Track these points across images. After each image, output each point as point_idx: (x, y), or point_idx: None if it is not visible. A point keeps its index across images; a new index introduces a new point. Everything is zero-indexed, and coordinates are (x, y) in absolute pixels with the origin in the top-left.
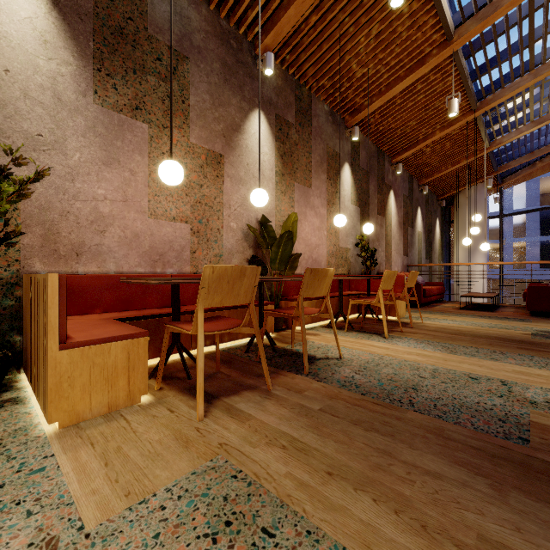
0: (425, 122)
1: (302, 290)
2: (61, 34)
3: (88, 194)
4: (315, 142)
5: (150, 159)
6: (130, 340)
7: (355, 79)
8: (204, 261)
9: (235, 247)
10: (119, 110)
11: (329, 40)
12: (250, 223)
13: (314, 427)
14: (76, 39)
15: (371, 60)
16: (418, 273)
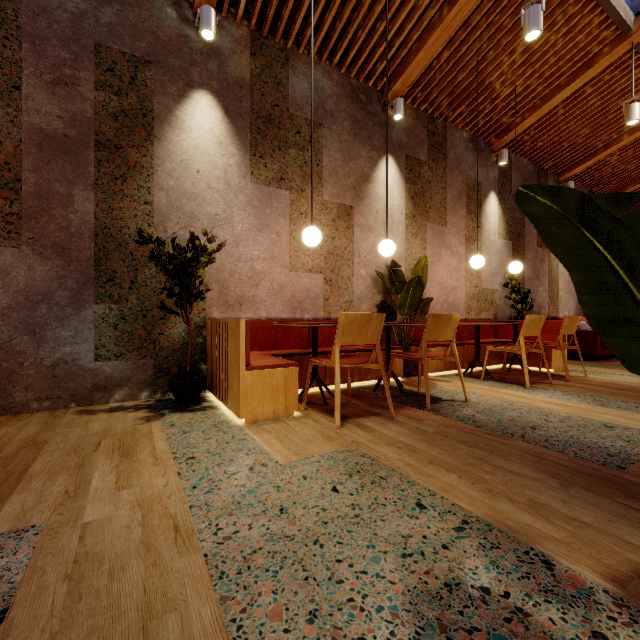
0: (605, 127)
1: (424, 333)
2: (230, 134)
3: (247, 256)
4: (452, 175)
5: (291, 220)
6: (286, 368)
7: (499, 100)
8: (335, 307)
9: (365, 294)
10: (268, 184)
11: (465, 69)
12: (379, 269)
13: (425, 440)
14: (239, 135)
15: (519, 76)
16: (578, 318)
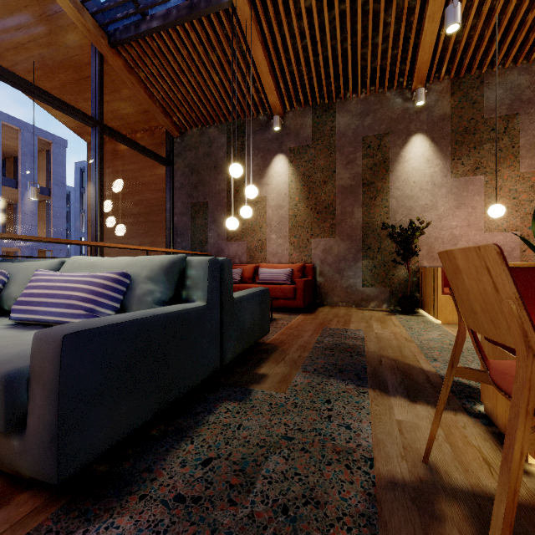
0: None
1: None
2: (435, 153)
3: (448, 226)
4: None
5: (485, 196)
6: None
7: None
8: (533, 257)
9: None
10: (464, 175)
11: None
12: None
13: None
14: (442, 151)
15: None
16: None
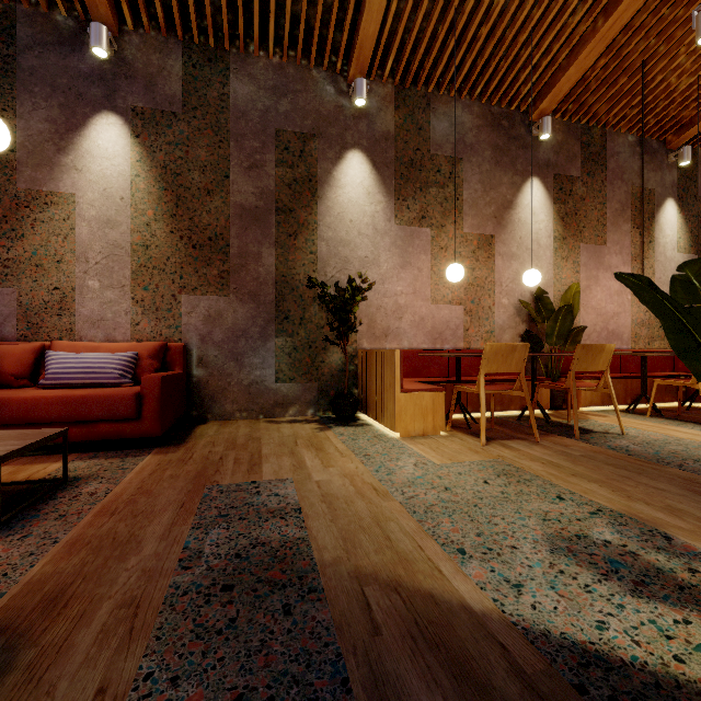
0: None
1: (573, 363)
2: (377, 184)
3: (392, 292)
4: (613, 187)
5: (432, 256)
6: (434, 392)
7: (676, 94)
8: (475, 338)
9: (507, 323)
10: (410, 224)
11: (627, 72)
12: (523, 298)
13: (570, 460)
14: (385, 183)
15: None
16: None
